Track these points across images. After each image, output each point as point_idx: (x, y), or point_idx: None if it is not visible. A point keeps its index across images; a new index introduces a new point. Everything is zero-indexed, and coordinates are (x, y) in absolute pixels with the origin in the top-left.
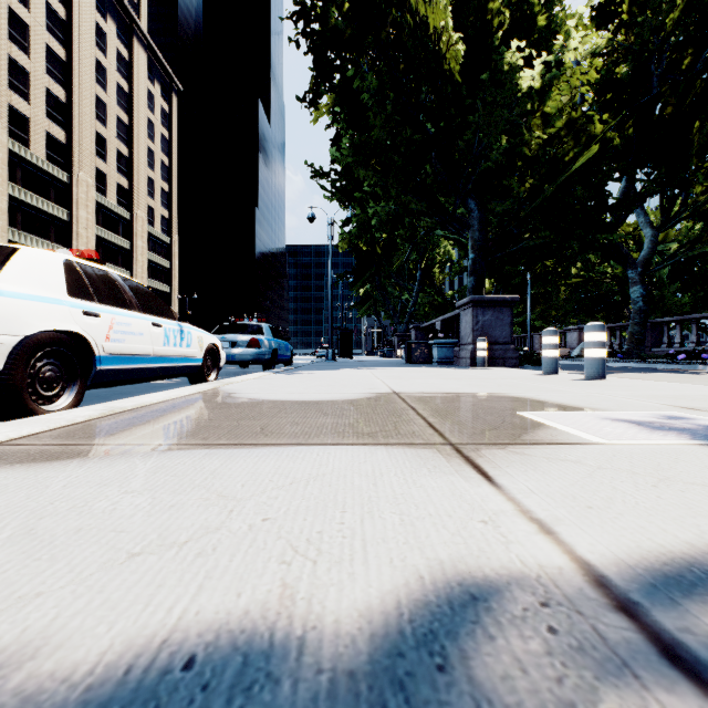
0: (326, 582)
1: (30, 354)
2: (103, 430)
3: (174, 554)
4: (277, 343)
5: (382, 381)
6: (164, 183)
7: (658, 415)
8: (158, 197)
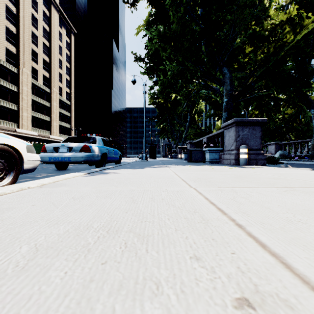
0: None
1: None
2: None
3: None
4: (106, 149)
5: (202, 195)
6: (67, 76)
7: None
8: (64, 82)
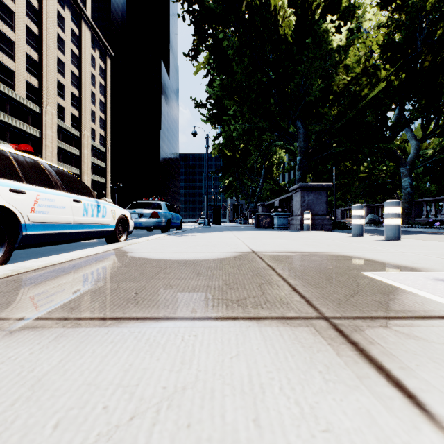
0: None
1: None
2: None
3: None
4: (170, 215)
5: (242, 241)
6: (101, 113)
7: None
8: (98, 122)
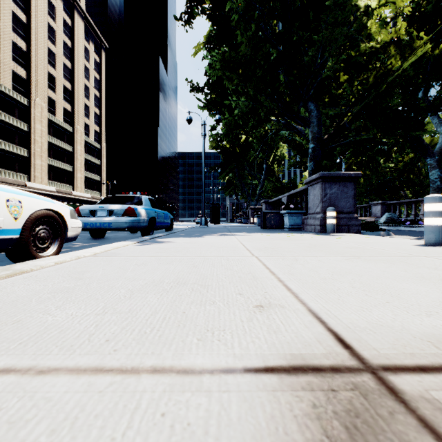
0: None
1: None
2: None
3: None
4: (155, 212)
5: (261, 262)
6: (96, 108)
7: None
8: (92, 118)
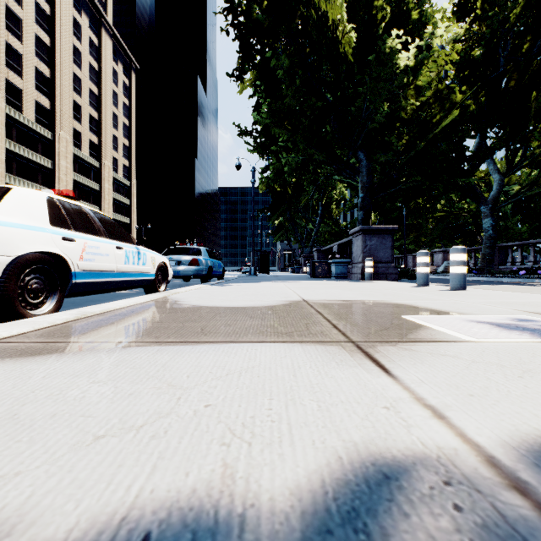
0: (260, 462)
1: (20, 270)
2: (77, 331)
3: (132, 437)
4: (212, 262)
5: (293, 291)
6: (125, 139)
7: (512, 318)
8: (121, 150)
